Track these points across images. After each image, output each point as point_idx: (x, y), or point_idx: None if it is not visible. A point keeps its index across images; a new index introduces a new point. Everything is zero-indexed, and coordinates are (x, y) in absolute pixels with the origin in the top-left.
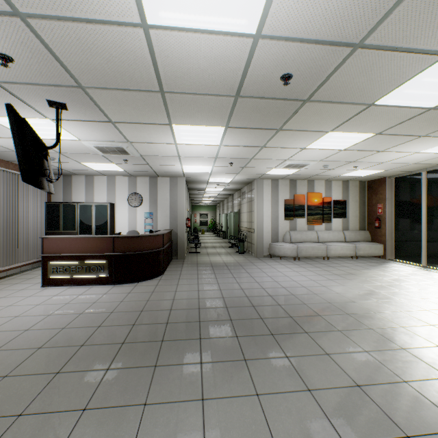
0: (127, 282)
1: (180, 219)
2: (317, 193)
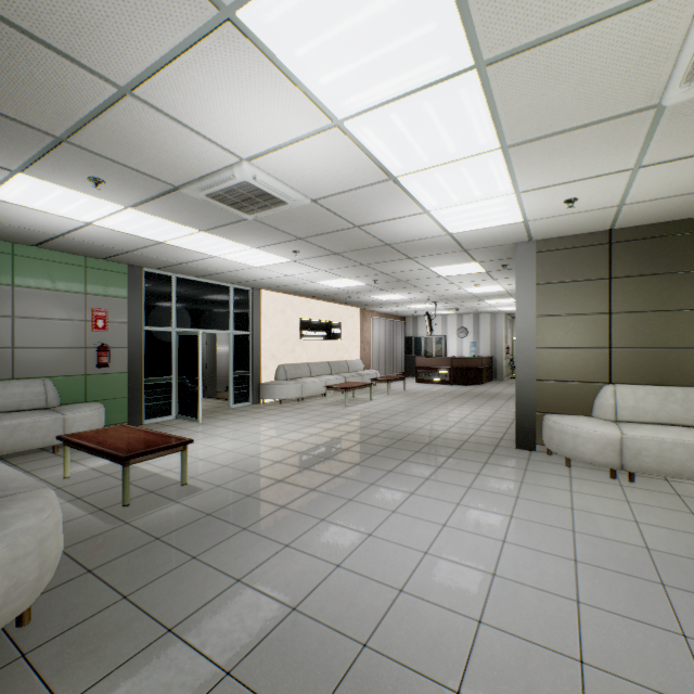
0: (459, 385)
1: (499, 347)
2: None
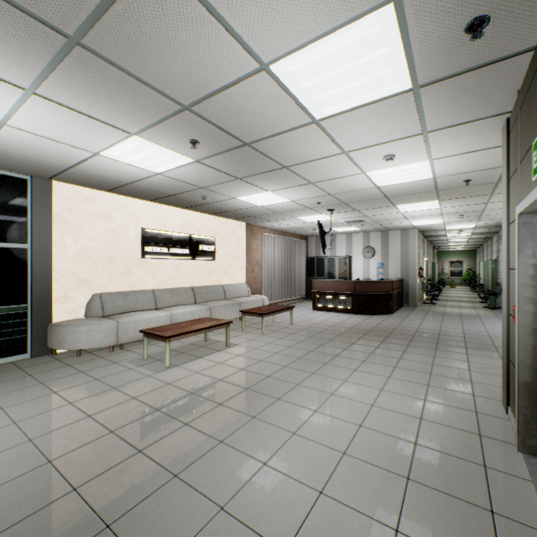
0: (364, 314)
1: (411, 269)
2: None
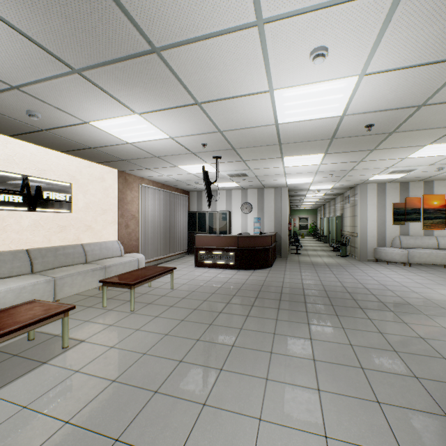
0: (247, 269)
1: (283, 223)
2: (438, 195)
